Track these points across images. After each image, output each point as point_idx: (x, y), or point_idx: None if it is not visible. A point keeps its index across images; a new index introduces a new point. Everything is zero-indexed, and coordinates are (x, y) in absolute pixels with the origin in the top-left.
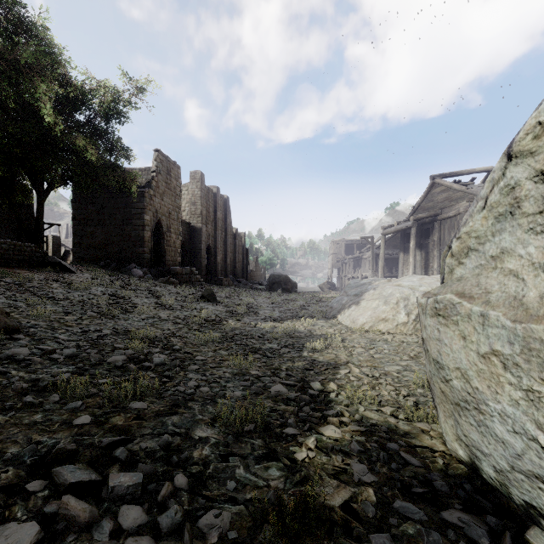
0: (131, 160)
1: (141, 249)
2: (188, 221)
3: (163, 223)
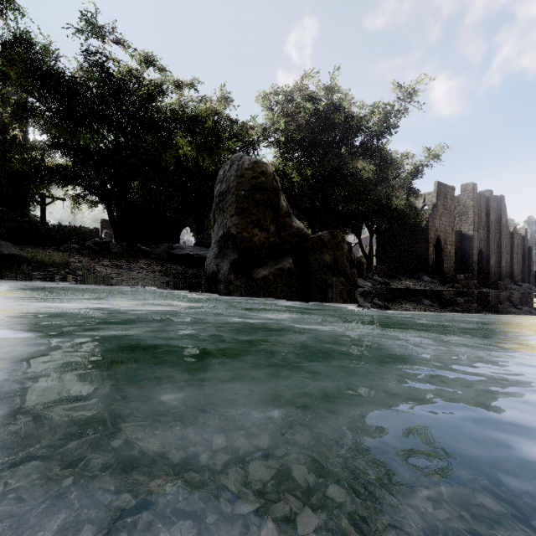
0: (417, 196)
1: (426, 261)
2: (458, 230)
3: (441, 239)
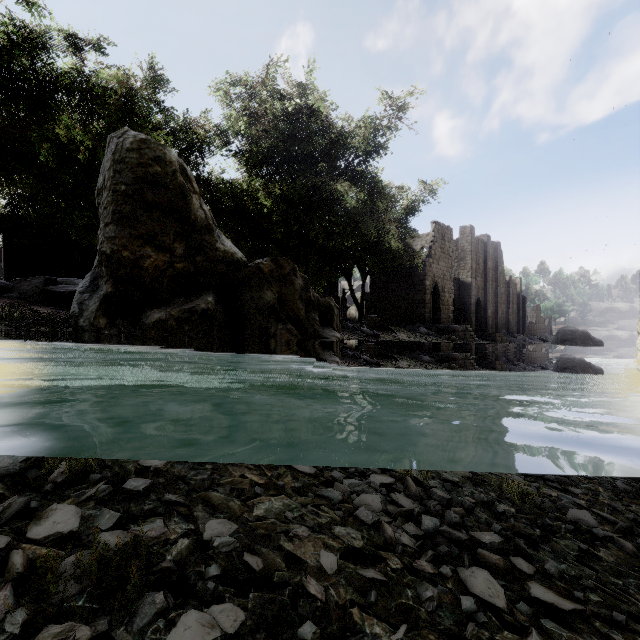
0: (414, 236)
1: (423, 310)
2: (456, 276)
3: (439, 285)
